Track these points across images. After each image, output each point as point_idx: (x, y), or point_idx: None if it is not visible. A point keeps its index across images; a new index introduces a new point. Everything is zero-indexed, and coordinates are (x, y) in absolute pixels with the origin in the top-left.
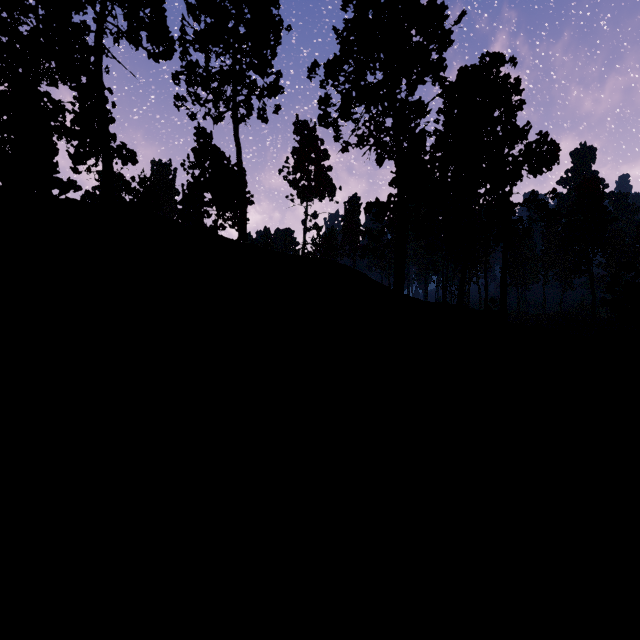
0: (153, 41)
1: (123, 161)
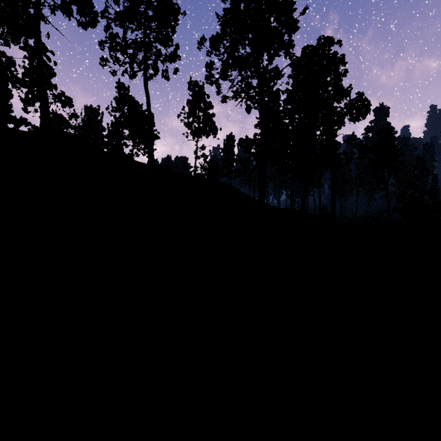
0: (81, 13)
1: (62, 105)
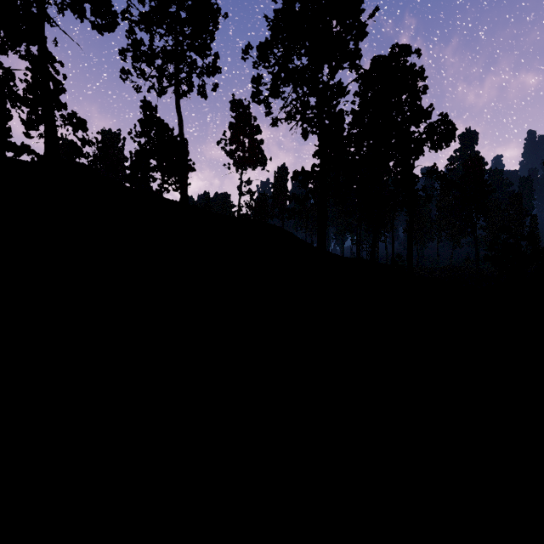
0: (96, 13)
1: (74, 128)
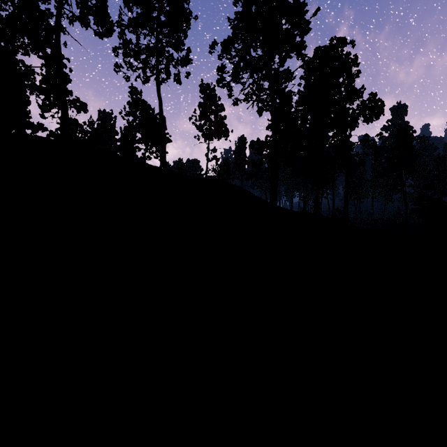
0: (98, 23)
1: (77, 110)
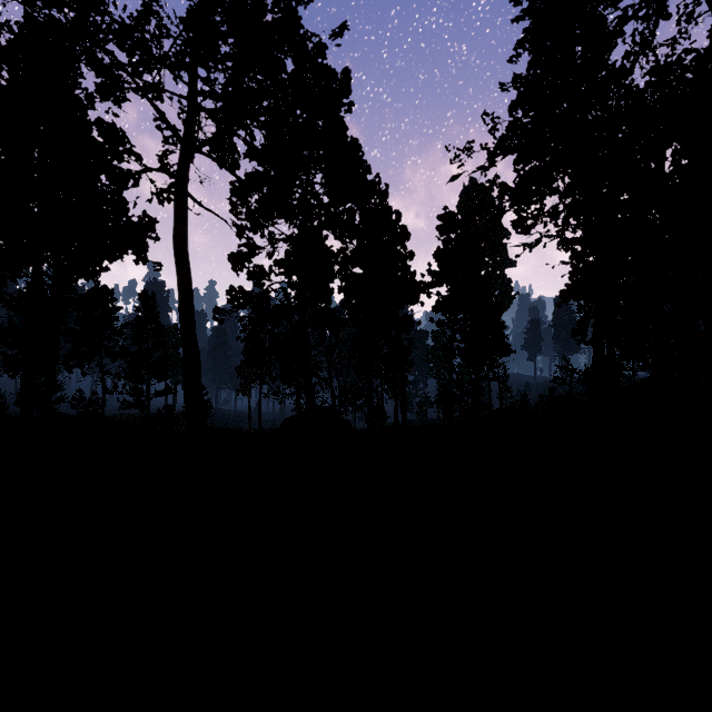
0: None
1: None
